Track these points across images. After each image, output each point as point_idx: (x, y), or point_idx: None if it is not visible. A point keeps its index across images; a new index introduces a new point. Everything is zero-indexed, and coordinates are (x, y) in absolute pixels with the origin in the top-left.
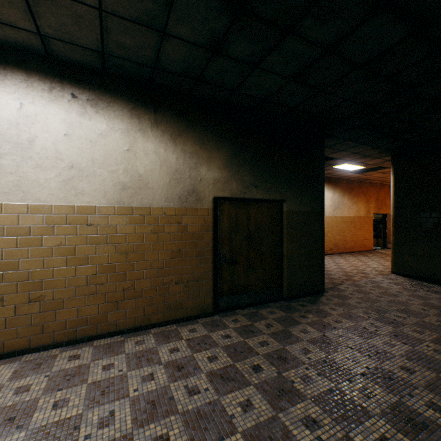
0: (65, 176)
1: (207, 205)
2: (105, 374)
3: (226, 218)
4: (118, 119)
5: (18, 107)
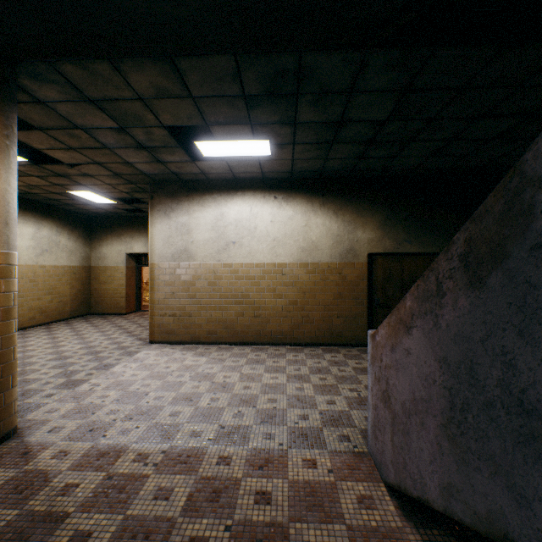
0: (271, 245)
1: (362, 260)
2: (294, 358)
3: (379, 269)
4: (299, 206)
5: (250, 210)
